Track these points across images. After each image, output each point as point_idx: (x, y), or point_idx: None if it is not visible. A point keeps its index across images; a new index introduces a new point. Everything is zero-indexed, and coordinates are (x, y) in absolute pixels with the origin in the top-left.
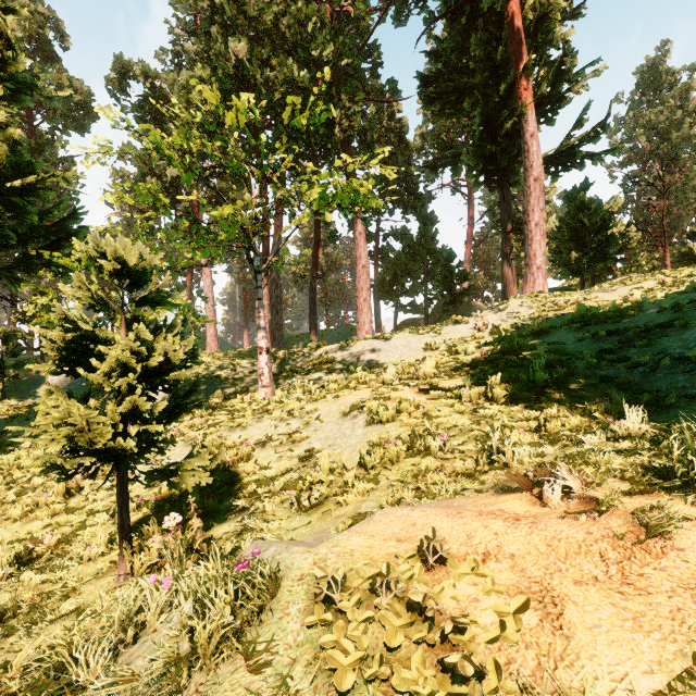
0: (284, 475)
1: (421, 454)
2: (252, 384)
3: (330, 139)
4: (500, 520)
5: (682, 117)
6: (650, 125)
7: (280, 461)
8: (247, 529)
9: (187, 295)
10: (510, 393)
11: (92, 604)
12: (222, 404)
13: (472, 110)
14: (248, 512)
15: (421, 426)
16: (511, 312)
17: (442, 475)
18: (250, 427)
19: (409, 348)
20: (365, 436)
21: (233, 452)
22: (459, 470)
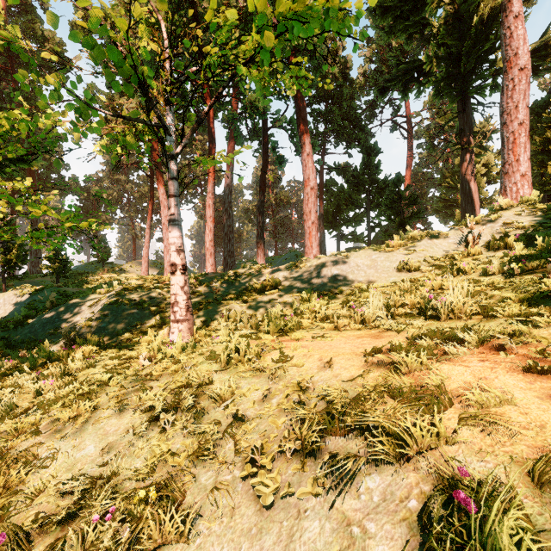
0: None
1: None
2: None
3: None
4: None
5: None
6: None
7: None
8: None
9: (148, 225)
10: None
11: None
12: (132, 340)
13: (434, 6)
14: None
15: None
16: (509, 222)
17: None
18: (89, 430)
19: (376, 268)
20: None
21: None
22: None
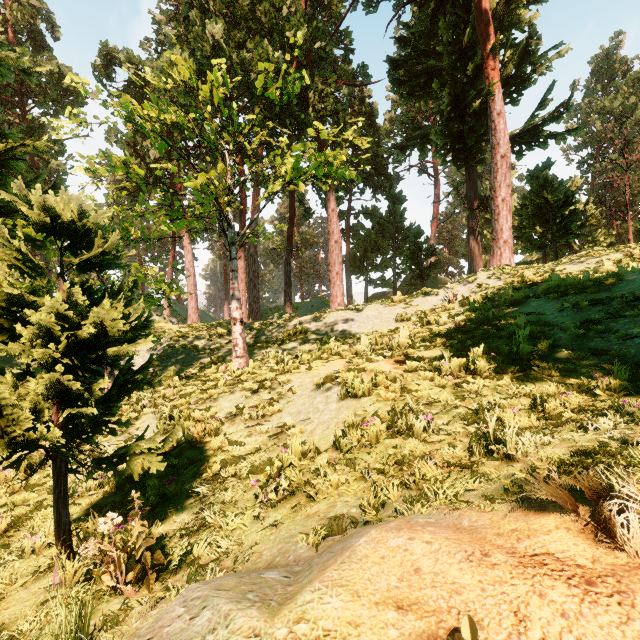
0: (252, 454)
1: (402, 434)
2: (228, 354)
3: (304, 120)
4: (561, 581)
5: (635, 103)
6: (605, 111)
7: (249, 437)
8: (204, 524)
9: (170, 270)
10: (494, 365)
11: (15, 622)
12: (197, 373)
13: (440, 91)
14: (208, 502)
15: (399, 402)
16: (480, 284)
17: (431, 466)
18: (221, 400)
19: (381, 319)
20: (340, 412)
21: (201, 427)
22: (449, 457)
